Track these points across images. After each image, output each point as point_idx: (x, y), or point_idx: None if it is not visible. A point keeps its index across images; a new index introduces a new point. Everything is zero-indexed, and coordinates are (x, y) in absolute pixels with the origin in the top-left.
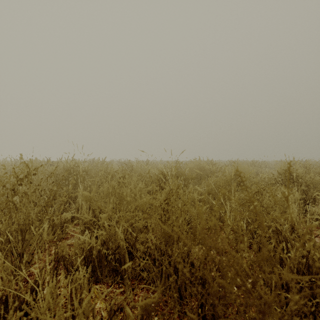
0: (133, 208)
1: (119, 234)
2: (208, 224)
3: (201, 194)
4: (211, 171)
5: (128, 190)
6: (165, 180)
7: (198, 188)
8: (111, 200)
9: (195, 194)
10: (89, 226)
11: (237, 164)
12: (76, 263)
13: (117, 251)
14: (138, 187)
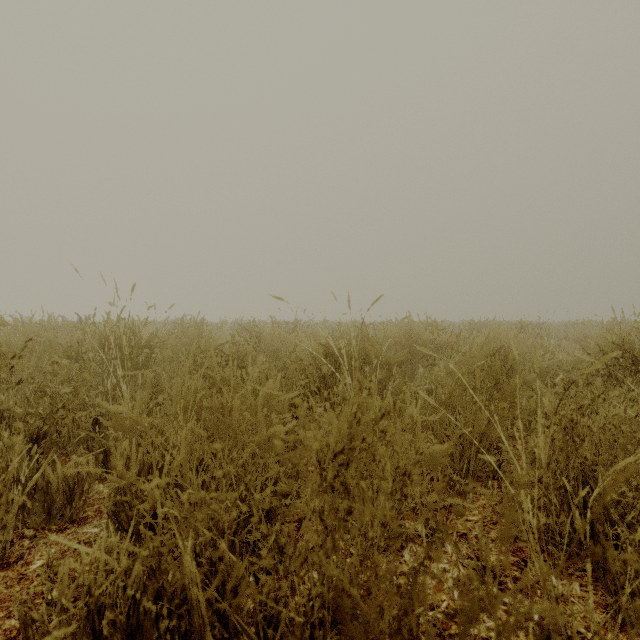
0: (247, 454)
1: (188, 563)
2: (540, 614)
3: (417, 399)
4: (436, 344)
5: (236, 401)
6: (334, 368)
7: (427, 397)
8: (184, 431)
9: (415, 411)
10: (129, 499)
11: (485, 329)
12: (60, 639)
13: (185, 608)
14: (264, 392)
